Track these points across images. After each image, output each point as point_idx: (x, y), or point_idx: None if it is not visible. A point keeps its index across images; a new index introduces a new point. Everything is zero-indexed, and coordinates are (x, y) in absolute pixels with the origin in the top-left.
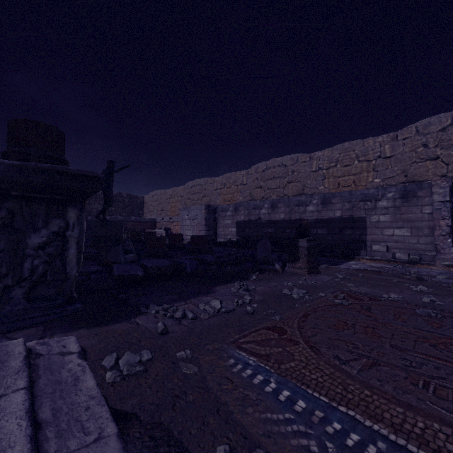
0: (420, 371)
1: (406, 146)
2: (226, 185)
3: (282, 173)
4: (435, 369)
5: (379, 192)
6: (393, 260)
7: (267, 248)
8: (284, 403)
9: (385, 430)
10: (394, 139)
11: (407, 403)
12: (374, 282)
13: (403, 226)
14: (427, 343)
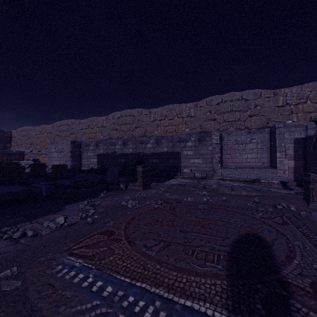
0: (192, 244)
1: (201, 111)
2: (89, 126)
3: (131, 120)
4: (200, 241)
5: (187, 136)
6: (194, 177)
7: (114, 172)
8: (95, 292)
9: (162, 291)
10: (196, 106)
11: (180, 267)
12: (181, 191)
13: (199, 157)
14: (200, 225)
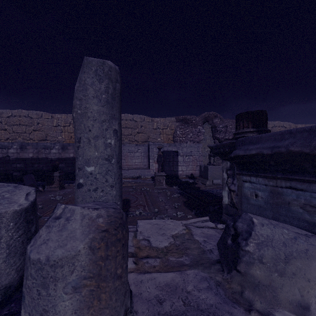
0: None
1: None
2: None
3: (28, 122)
4: None
5: None
6: None
7: (32, 178)
8: None
9: None
10: None
11: None
12: None
13: None
14: None
